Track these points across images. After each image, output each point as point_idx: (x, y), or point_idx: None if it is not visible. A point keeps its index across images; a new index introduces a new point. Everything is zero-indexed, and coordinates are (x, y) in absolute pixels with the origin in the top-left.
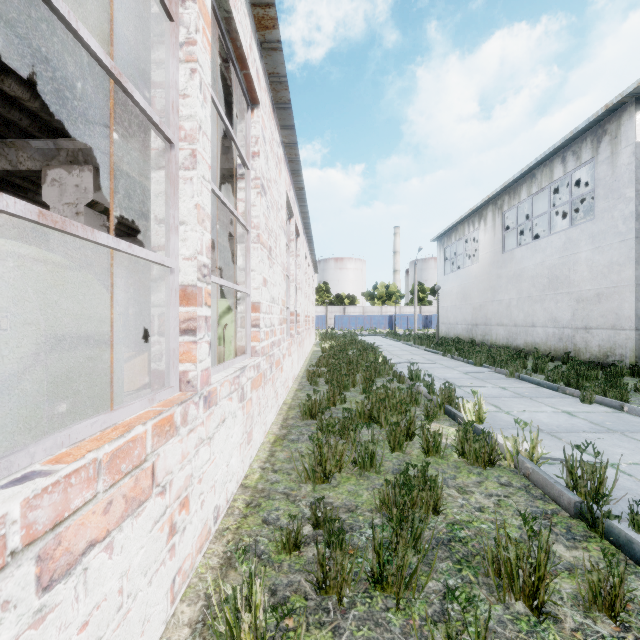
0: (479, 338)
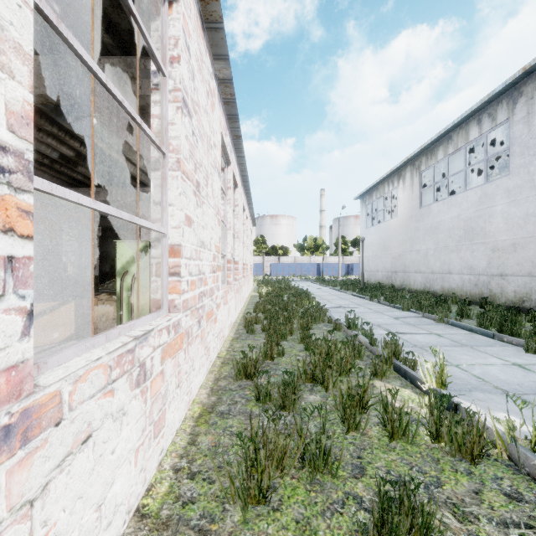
0: (398, 284)
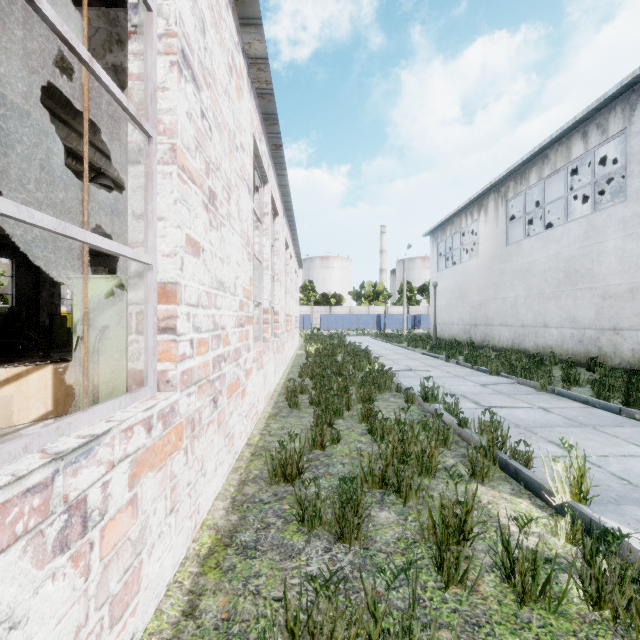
0: (479, 339)
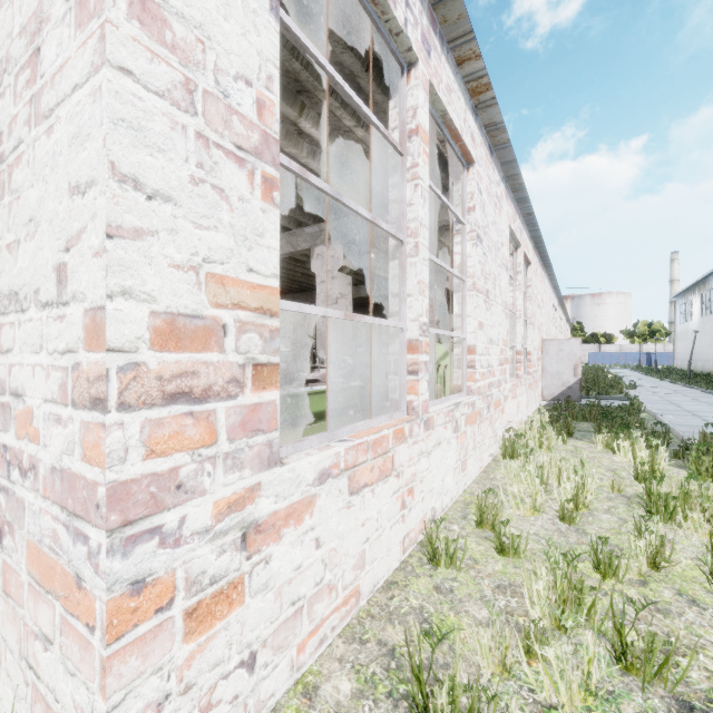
0: (693, 369)
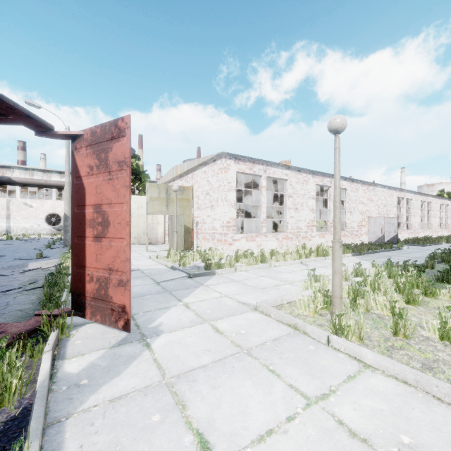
0: None
